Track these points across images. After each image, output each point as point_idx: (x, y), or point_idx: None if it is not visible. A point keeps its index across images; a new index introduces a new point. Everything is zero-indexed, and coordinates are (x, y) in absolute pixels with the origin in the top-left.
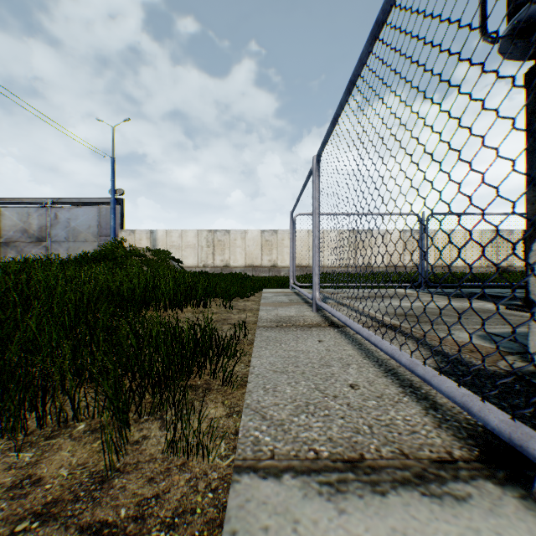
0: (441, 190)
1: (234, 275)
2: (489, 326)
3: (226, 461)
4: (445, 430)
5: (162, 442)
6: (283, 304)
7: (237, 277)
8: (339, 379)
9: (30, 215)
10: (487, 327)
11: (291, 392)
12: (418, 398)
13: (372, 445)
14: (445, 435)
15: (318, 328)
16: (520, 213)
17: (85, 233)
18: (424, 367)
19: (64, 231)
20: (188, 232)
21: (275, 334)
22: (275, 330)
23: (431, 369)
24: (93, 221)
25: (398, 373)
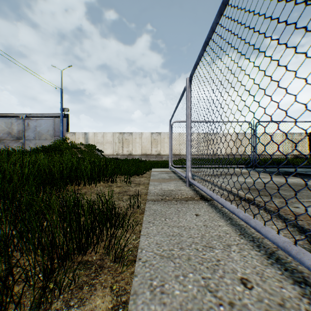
0: None
1: (134, 160)
2: None
3: None
4: None
5: None
6: (165, 180)
7: (136, 161)
8: (227, 270)
9: (12, 124)
10: None
11: (181, 294)
12: None
13: None
14: None
15: (193, 201)
16: None
17: (45, 134)
18: None
19: (33, 133)
20: (107, 134)
21: (160, 208)
22: (160, 203)
23: None
24: (50, 127)
25: (280, 258)
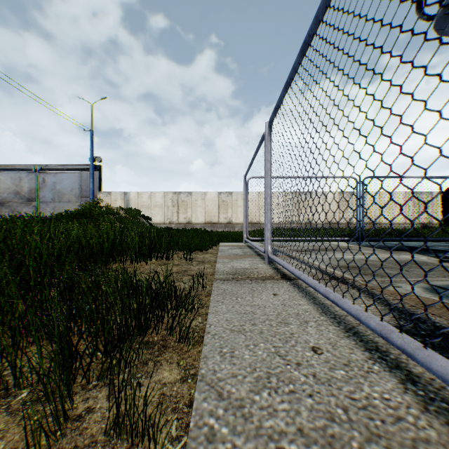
0: (427, 132)
1: (195, 230)
2: (431, 278)
3: (177, 445)
4: (434, 415)
5: (107, 417)
6: (238, 256)
7: (197, 232)
8: (299, 341)
9: (22, 179)
10: (430, 280)
11: (250, 358)
12: (389, 366)
13: (353, 442)
14: (439, 425)
15: (272, 281)
16: (444, 177)
17: (68, 194)
18: (400, 335)
19: (50, 193)
20: (156, 194)
21: (231, 287)
22: (231, 283)
23: (411, 339)
24: (75, 184)
25: (359, 332)
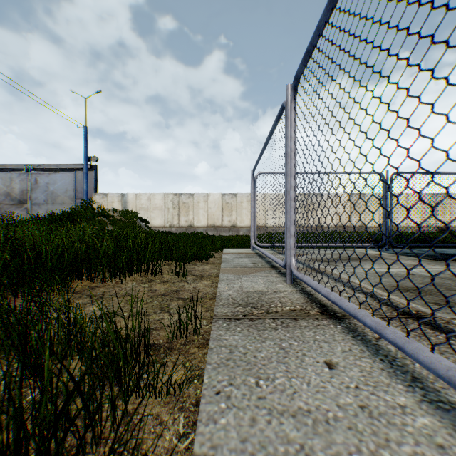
0: None
1: (195, 234)
2: None
3: None
4: None
5: None
6: (247, 270)
7: (198, 237)
8: None
9: (13, 180)
10: None
11: None
12: None
13: None
14: None
15: (309, 322)
16: None
17: (62, 196)
18: None
19: (43, 194)
20: (156, 195)
21: (242, 340)
22: (241, 327)
23: None
24: (70, 185)
25: None
